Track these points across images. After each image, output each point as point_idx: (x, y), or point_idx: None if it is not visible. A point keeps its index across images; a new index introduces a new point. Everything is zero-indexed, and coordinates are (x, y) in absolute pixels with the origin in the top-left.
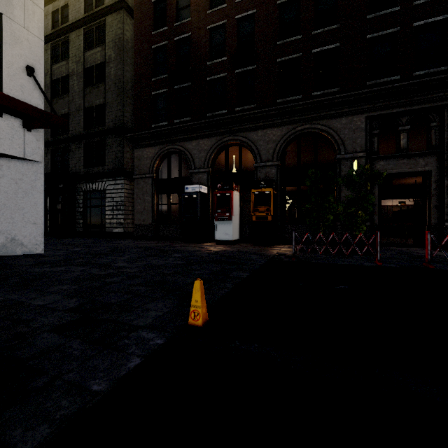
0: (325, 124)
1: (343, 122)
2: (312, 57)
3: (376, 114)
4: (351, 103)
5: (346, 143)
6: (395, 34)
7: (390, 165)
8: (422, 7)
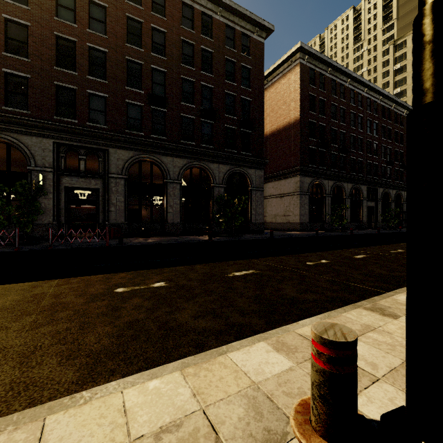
0: (16, 137)
1: (34, 141)
2: (2, 74)
3: (61, 142)
4: (40, 128)
5: (36, 158)
6: (76, 91)
7: (73, 181)
8: (92, 82)
